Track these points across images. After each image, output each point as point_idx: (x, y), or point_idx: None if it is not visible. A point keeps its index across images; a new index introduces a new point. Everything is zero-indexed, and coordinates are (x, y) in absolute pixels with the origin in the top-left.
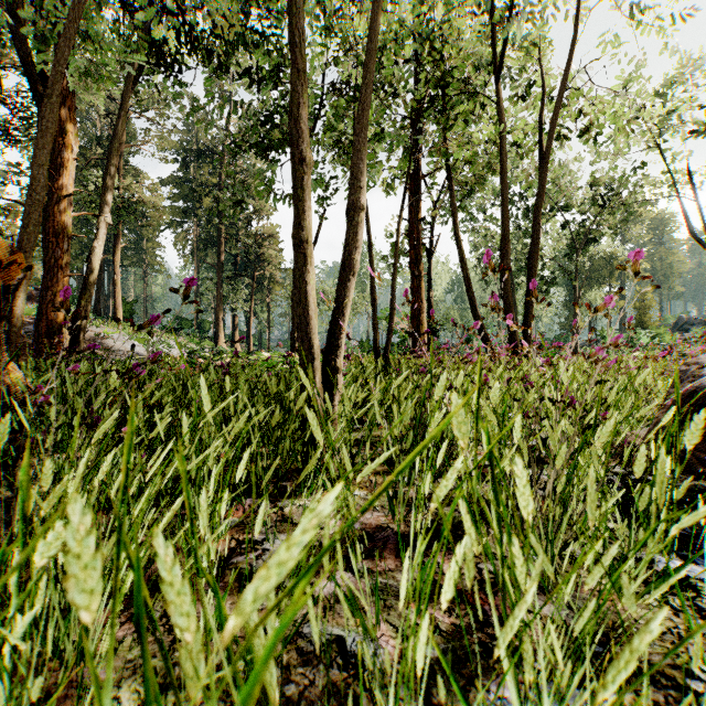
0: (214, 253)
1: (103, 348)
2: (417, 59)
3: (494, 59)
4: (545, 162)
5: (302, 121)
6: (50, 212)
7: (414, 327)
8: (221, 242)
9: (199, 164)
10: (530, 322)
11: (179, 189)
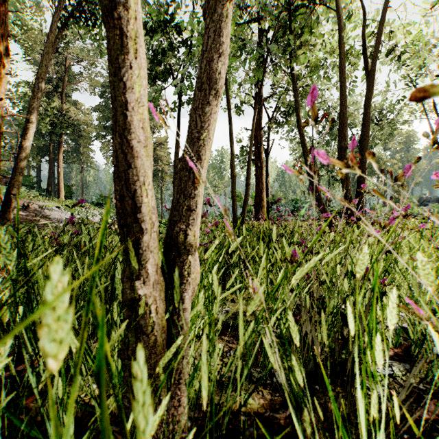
0: None
1: (43, 216)
2: (259, 18)
3: None
4: (374, 62)
5: None
6: None
7: (257, 201)
8: None
9: None
10: (362, 194)
11: (103, 113)
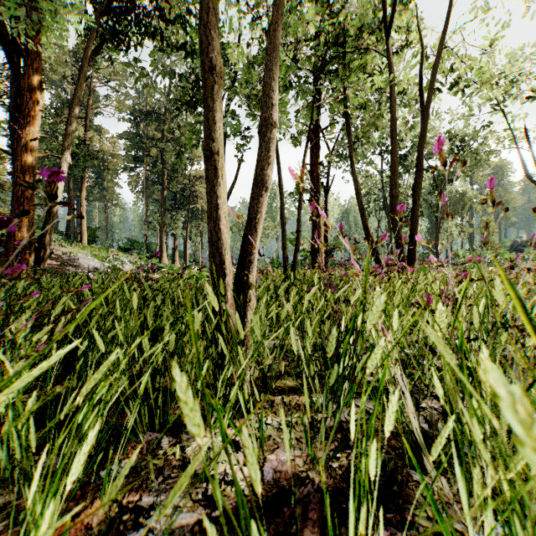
0: (159, 191)
1: (68, 264)
2: (316, 36)
3: (385, 20)
4: (427, 108)
5: (213, 29)
6: (17, 152)
7: (314, 247)
8: (164, 182)
9: (147, 123)
10: (414, 242)
11: (132, 141)
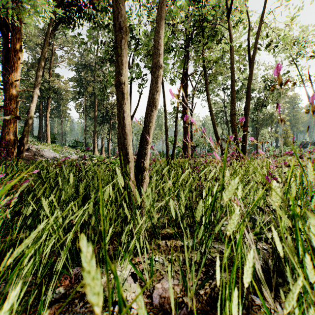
0: (93, 112)
1: (38, 155)
2: (186, 20)
3: (228, 7)
4: (253, 61)
5: (121, 3)
6: (7, 88)
7: (184, 145)
8: (96, 107)
9: (86, 72)
10: (245, 142)
11: (77, 83)
